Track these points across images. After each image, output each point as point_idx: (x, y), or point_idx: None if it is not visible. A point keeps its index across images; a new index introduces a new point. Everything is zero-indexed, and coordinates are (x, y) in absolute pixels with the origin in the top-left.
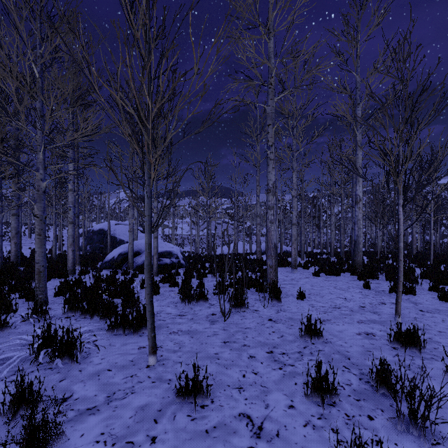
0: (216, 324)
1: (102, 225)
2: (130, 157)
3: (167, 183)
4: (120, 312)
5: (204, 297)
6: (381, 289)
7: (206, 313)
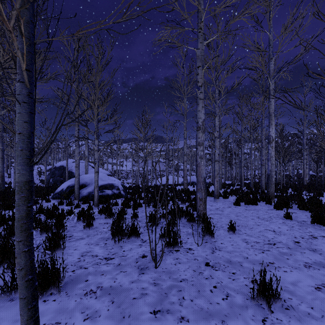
0: (146, 273)
1: (62, 162)
2: (75, 102)
3: (106, 123)
4: (40, 255)
5: (136, 232)
6: (301, 219)
7: (136, 254)
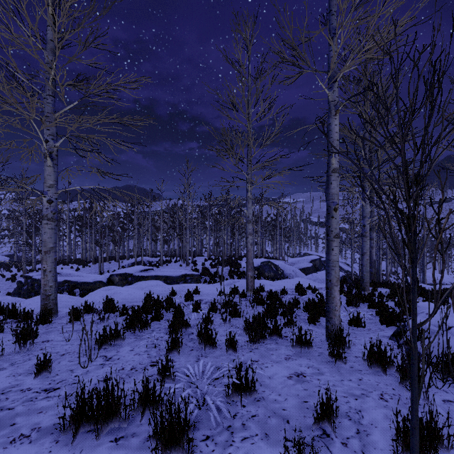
0: None
1: None
2: None
3: None
4: None
5: None
6: None
7: None
